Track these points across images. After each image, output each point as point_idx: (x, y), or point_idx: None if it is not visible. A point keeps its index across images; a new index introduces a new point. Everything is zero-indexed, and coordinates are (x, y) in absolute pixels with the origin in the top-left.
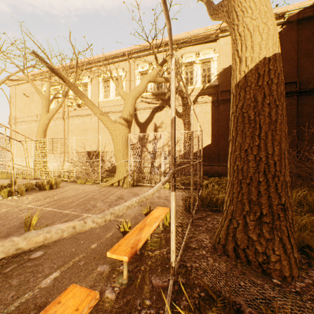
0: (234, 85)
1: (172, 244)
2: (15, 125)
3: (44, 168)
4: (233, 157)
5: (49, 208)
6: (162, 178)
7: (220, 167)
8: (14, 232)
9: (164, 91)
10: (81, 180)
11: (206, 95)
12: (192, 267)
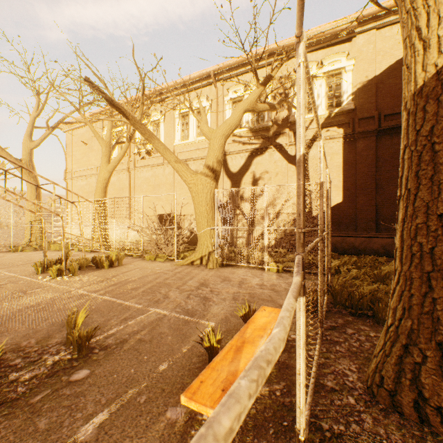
0: (410, 94)
1: (301, 396)
2: (72, 181)
3: (105, 237)
4: (410, 228)
5: (105, 296)
6: (265, 256)
7: (358, 238)
8: (56, 332)
9: (266, 125)
10: (150, 255)
11: (334, 126)
12: (333, 433)
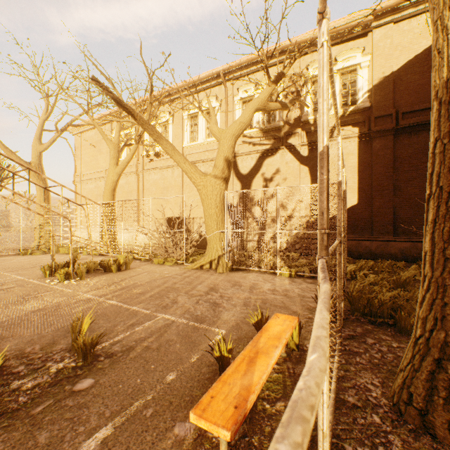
0: (442, 82)
1: (324, 418)
2: (81, 184)
3: (113, 241)
4: (443, 229)
5: (112, 300)
6: (277, 260)
7: (374, 242)
8: (61, 338)
9: (278, 125)
10: (158, 258)
11: (348, 125)
12: None
